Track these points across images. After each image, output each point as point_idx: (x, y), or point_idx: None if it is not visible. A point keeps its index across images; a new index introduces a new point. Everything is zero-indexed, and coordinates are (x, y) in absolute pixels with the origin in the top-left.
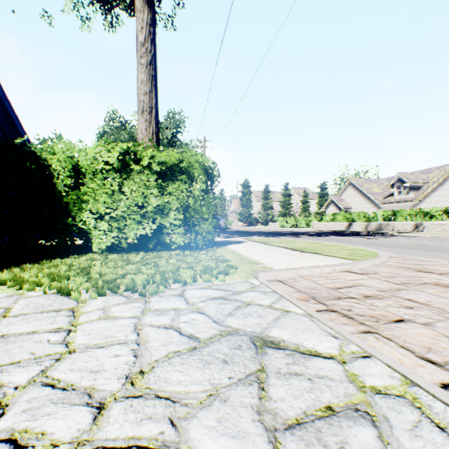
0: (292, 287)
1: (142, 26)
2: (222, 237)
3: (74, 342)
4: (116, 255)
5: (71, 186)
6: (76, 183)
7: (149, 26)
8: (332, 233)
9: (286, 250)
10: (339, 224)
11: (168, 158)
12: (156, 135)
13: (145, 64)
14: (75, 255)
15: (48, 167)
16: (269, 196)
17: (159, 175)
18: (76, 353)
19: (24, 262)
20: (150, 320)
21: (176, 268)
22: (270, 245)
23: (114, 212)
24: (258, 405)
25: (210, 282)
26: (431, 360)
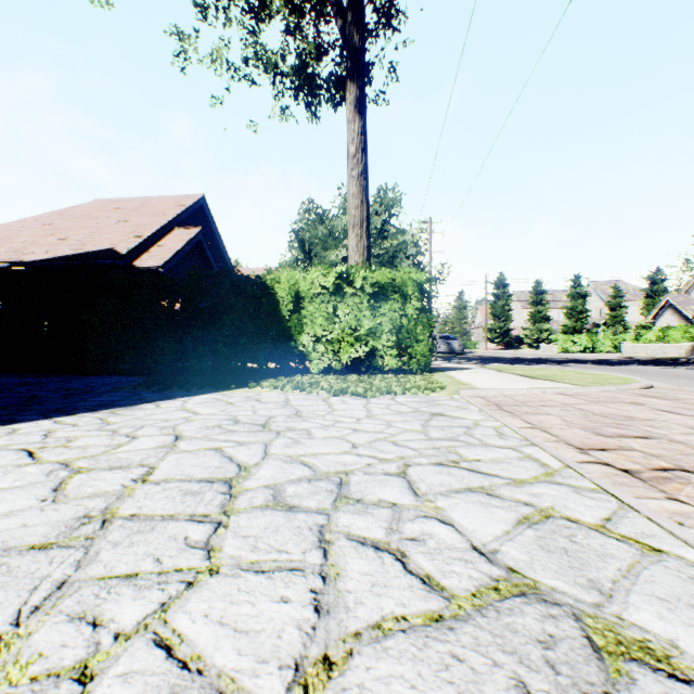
0: (486, 400)
1: (353, 137)
2: (449, 364)
3: (335, 408)
4: (332, 375)
5: (287, 310)
6: (296, 308)
7: (360, 135)
8: (642, 362)
9: (516, 376)
10: (672, 347)
11: (380, 278)
12: (366, 249)
13: (356, 177)
14: (298, 375)
15: (273, 294)
16: (542, 300)
17: (371, 296)
18: (339, 410)
19: (267, 377)
20: (372, 405)
21: (388, 385)
22: (502, 372)
23: (329, 334)
24: (422, 423)
25: (416, 395)
26: (530, 423)
